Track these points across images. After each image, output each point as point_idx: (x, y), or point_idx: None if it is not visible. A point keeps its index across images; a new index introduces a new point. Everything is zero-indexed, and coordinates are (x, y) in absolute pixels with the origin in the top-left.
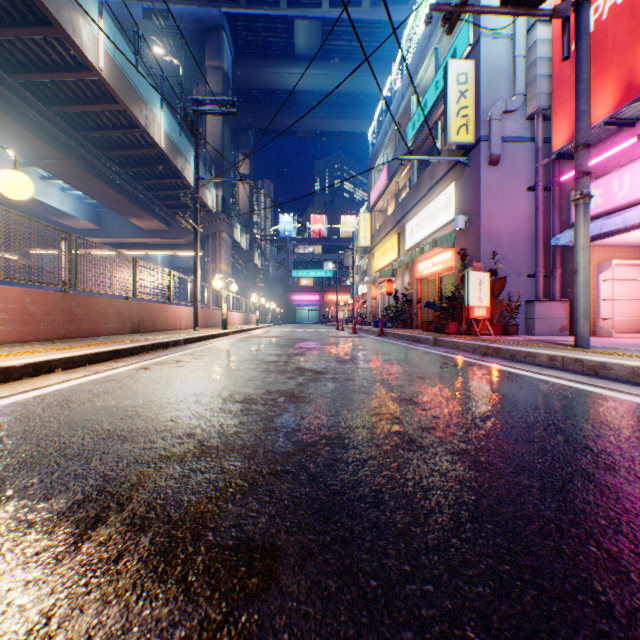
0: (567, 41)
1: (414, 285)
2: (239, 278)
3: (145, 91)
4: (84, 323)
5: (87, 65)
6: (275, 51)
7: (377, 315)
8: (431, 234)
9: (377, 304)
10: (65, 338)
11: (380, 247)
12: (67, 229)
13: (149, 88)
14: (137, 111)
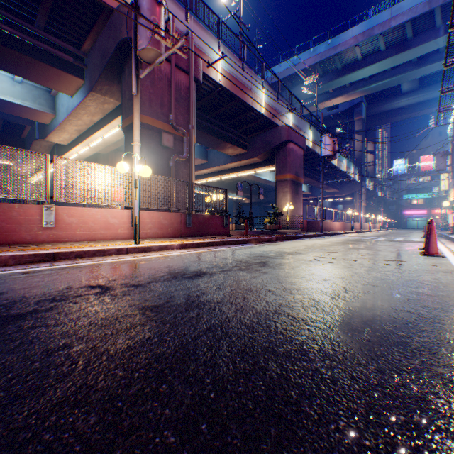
0: (451, 176)
1: None
2: (366, 205)
3: (341, 159)
4: (345, 227)
5: (331, 164)
6: (388, 96)
7: None
8: None
9: None
10: (344, 230)
11: (449, 192)
12: None
13: (342, 157)
14: (340, 167)
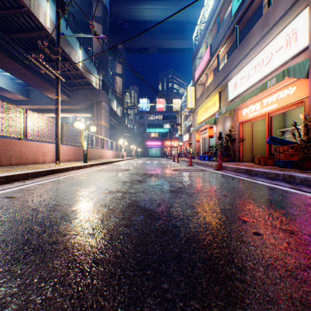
0: None
1: (236, 128)
2: (116, 132)
3: None
4: None
5: None
6: None
7: (199, 152)
8: (261, 79)
9: (199, 145)
10: None
11: (202, 106)
12: (9, 100)
13: None
14: None
